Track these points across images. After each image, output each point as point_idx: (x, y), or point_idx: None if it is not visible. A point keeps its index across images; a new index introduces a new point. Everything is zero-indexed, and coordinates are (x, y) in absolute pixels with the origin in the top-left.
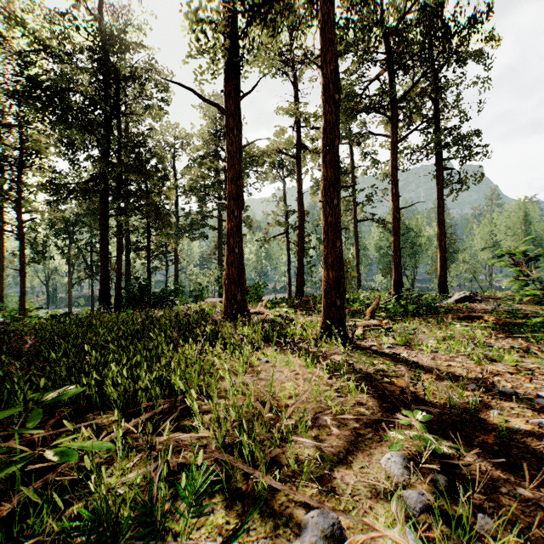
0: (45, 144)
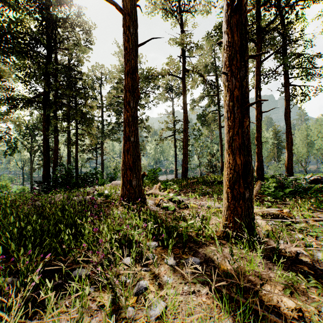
0: (7, 72)
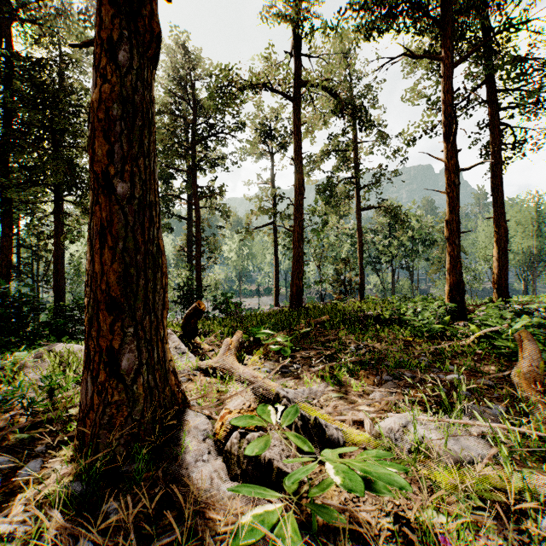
0: None
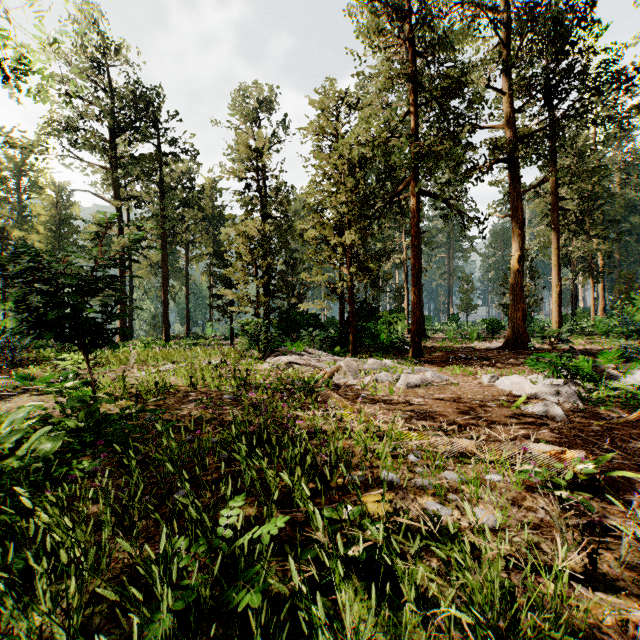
0: None
